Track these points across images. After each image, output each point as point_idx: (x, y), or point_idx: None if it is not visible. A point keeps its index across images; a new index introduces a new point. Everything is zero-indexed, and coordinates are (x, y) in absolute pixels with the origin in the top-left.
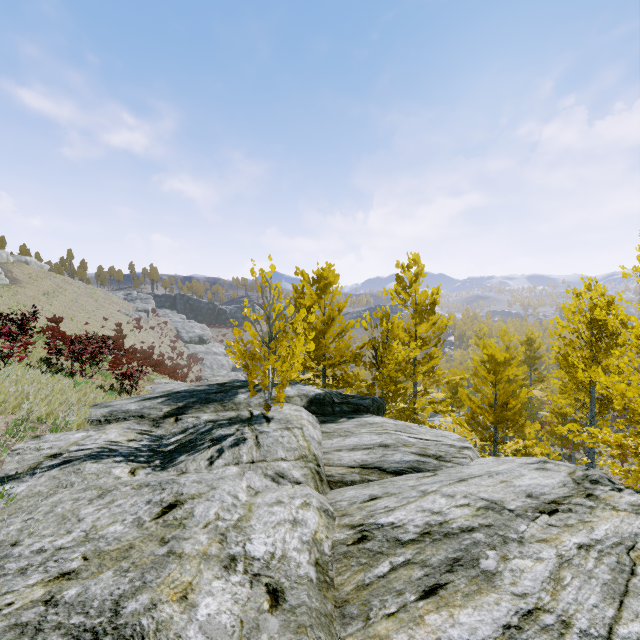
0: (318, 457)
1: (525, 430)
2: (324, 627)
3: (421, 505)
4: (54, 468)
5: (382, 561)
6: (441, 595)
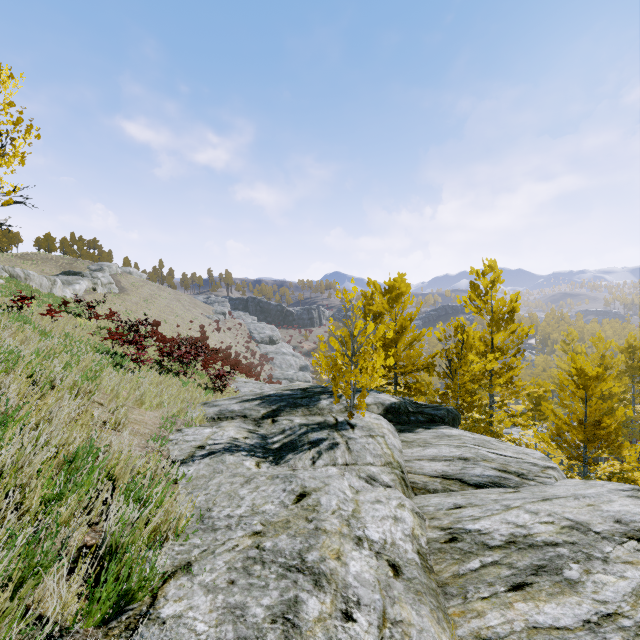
0: (401, 464)
1: (622, 452)
2: (433, 596)
3: (505, 518)
4: (205, 457)
5: (473, 559)
6: (527, 591)
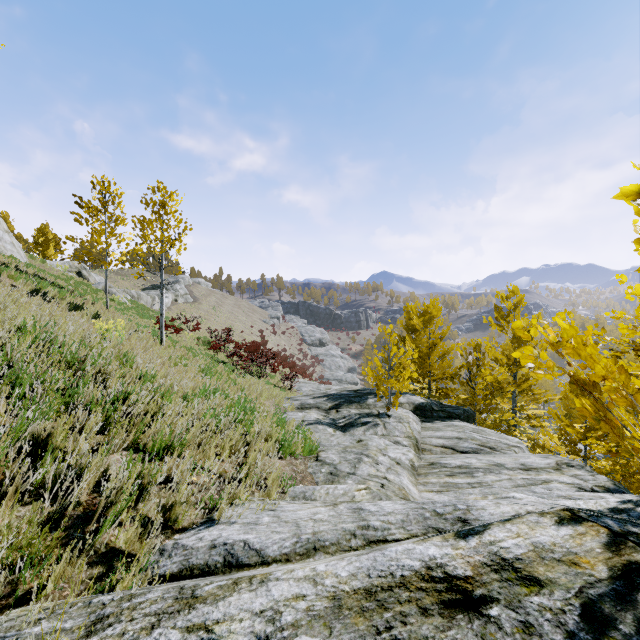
0: (417, 439)
1: None
2: (412, 473)
3: (463, 460)
4: (308, 425)
5: (436, 469)
6: (453, 476)
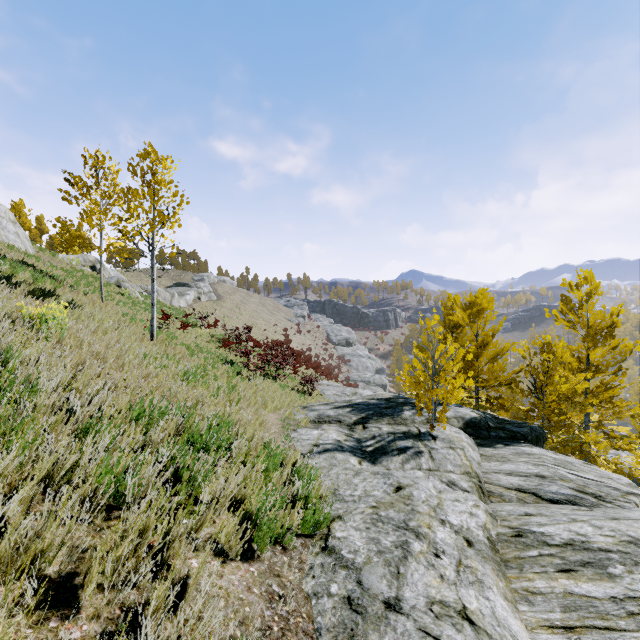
0: (479, 475)
1: None
2: (496, 564)
3: (569, 527)
4: (322, 453)
5: (532, 550)
6: (572, 574)
